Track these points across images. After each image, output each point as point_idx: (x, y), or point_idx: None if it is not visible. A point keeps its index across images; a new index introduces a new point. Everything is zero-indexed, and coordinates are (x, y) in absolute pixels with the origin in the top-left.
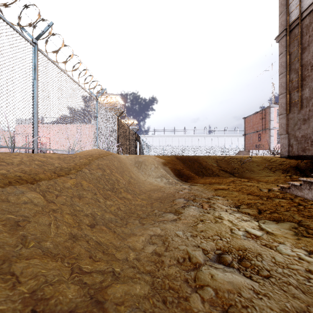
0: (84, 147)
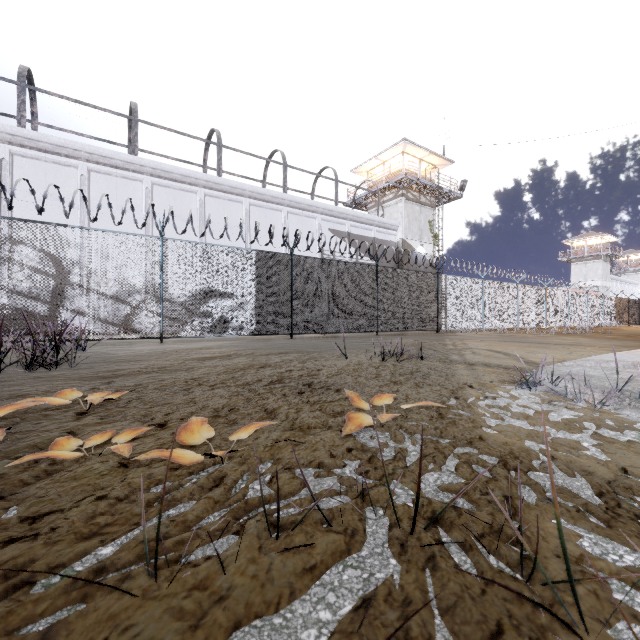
0: (600, 324)
